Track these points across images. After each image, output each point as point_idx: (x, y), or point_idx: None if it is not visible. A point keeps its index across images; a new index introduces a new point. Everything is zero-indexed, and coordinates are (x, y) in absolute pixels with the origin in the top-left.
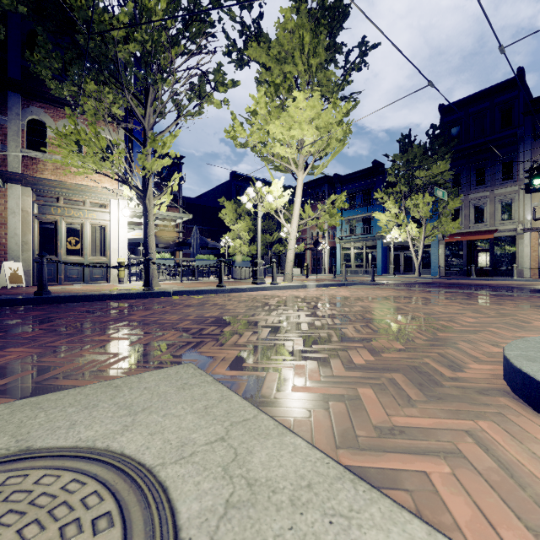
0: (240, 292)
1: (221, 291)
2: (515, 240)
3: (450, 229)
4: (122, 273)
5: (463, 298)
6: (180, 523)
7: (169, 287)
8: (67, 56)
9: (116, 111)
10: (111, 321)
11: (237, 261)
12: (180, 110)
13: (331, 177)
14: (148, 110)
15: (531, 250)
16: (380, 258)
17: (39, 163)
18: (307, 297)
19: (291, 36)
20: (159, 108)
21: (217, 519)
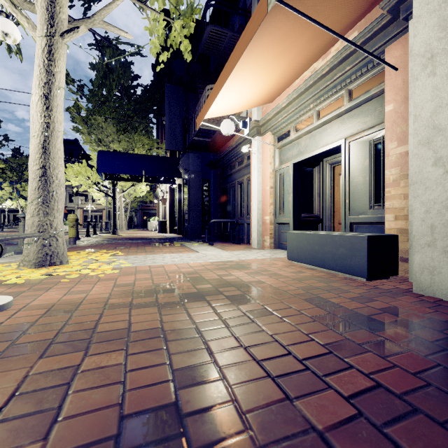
0: None
1: None
2: (75, 212)
3: None
4: None
5: None
6: None
7: None
8: None
9: None
10: None
11: None
12: None
13: None
14: None
15: (81, 216)
16: None
17: None
18: None
19: None
20: None
21: None
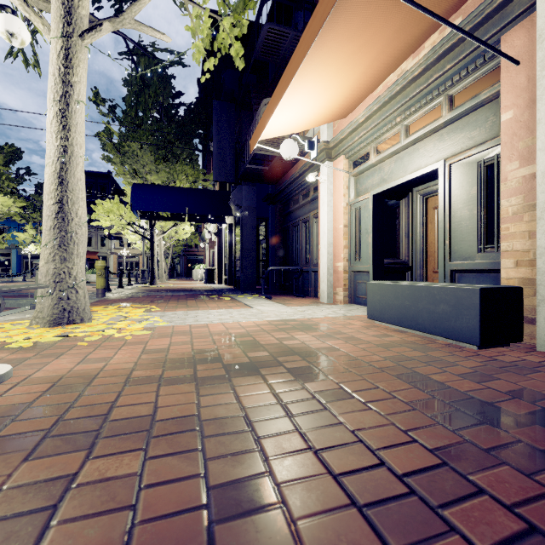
0: None
1: None
2: (108, 258)
3: None
4: None
5: None
6: None
7: None
8: None
9: None
10: None
11: None
12: None
13: None
14: None
15: (114, 263)
16: (16, 264)
17: None
18: None
19: None
20: None
21: None
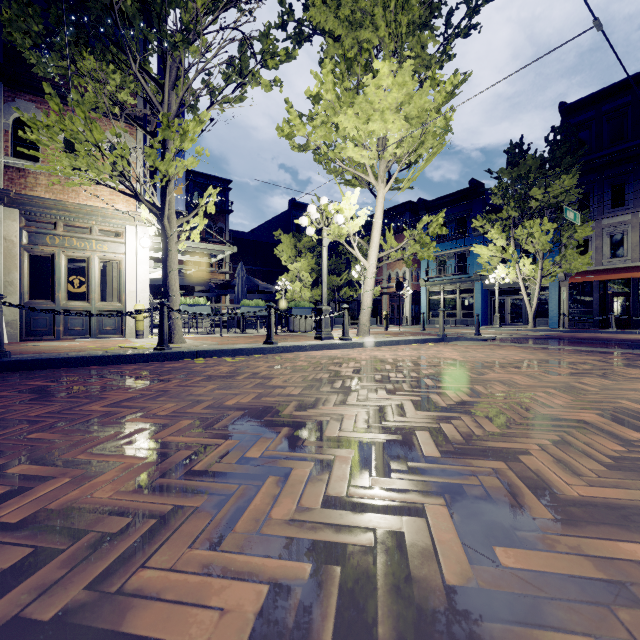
0: (298, 351)
1: (269, 350)
2: None
3: (579, 265)
4: (141, 324)
5: None
6: None
7: (197, 344)
8: (52, 17)
9: (125, 98)
10: (45, 416)
11: (295, 308)
12: (213, 95)
13: (414, 203)
14: (167, 93)
15: None
16: (479, 305)
17: (28, 176)
18: (398, 361)
19: None
20: (182, 89)
21: None
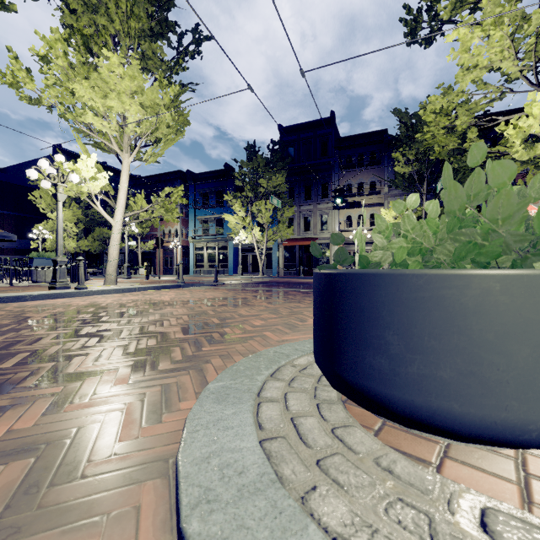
0: (14, 302)
1: None
2: (330, 247)
3: (286, 234)
4: None
5: (277, 297)
6: None
7: None
8: None
9: None
10: None
11: (37, 258)
12: None
13: (184, 173)
14: None
15: None
16: (232, 259)
17: None
18: (110, 305)
19: None
20: None
21: None
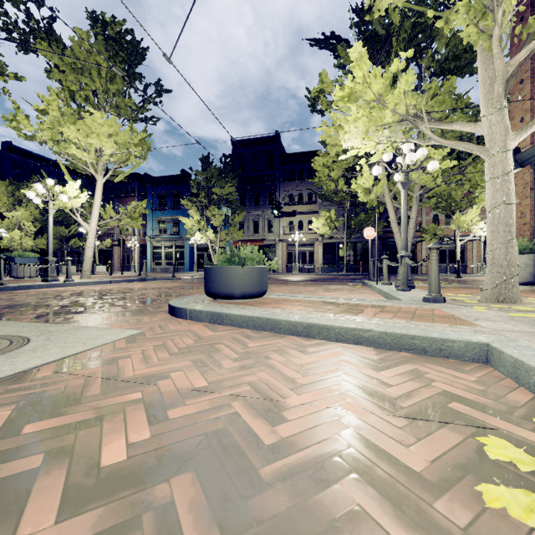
0: (27, 289)
1: (1, 289)
2: (275, 247)
3: (236, 236)
4: None
5: None
6: (25, 336)
7: None
8: None
9: None
10: None
11: (19, 257)
12: None
13: (142, 175)
14: None
15: (283, 254)
16: (188, 257)
17: None
18: (102, 290)
19: (88, 55)
20: None
21: (39, 335)
